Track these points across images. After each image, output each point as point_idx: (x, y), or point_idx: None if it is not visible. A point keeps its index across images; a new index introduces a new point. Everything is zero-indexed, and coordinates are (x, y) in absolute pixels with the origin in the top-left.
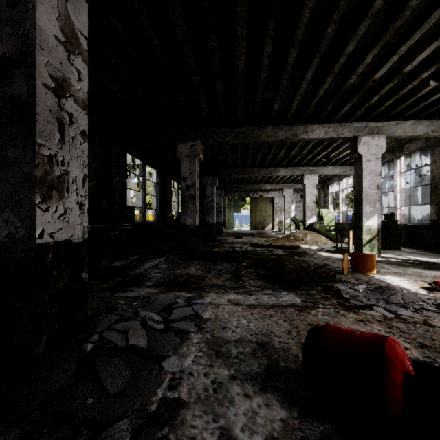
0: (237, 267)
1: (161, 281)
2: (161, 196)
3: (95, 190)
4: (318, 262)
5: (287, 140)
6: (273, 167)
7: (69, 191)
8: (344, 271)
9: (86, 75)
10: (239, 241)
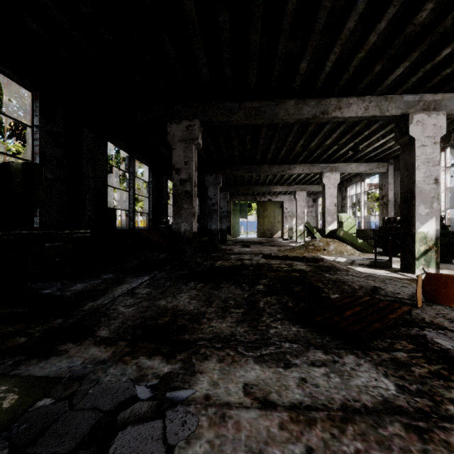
0: (251, 292)
1: (126, 326)
2: (155, 197)
3: (22, 174)
4: (363, 284)
5: (313, 120)
6: (287, 164)
7: None
8: (418, 303)
9: None
10: (247, 251)
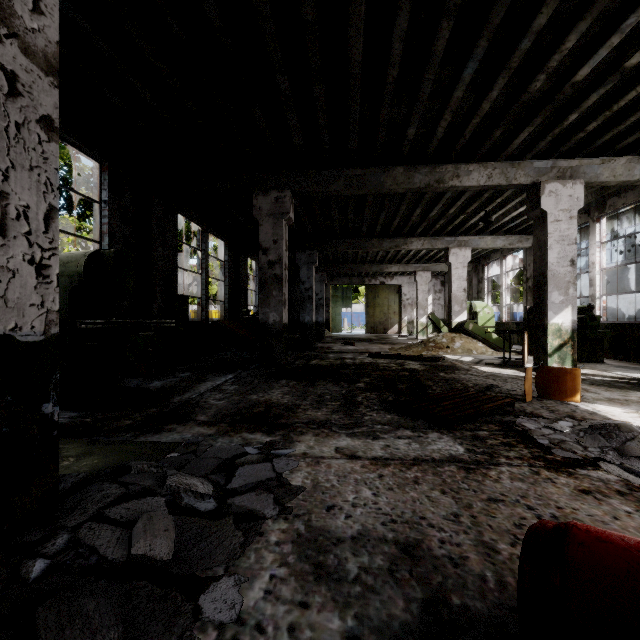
0: (349, 389)
1: (222, 414)
2: (232, 281)
3: (115, 262)
4: (479, 382)
5: (426, 189)
6: (402, 237)
7: (8, 234)
8: (526, 397)
9: (56, 8)
10: (350, 350)
